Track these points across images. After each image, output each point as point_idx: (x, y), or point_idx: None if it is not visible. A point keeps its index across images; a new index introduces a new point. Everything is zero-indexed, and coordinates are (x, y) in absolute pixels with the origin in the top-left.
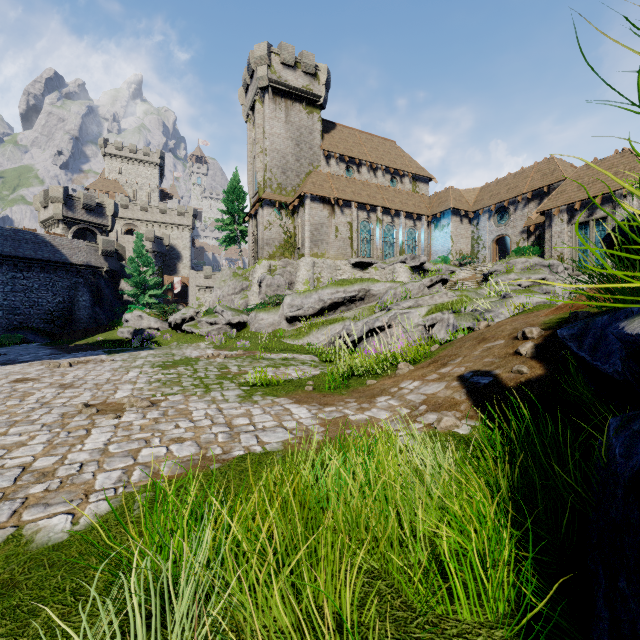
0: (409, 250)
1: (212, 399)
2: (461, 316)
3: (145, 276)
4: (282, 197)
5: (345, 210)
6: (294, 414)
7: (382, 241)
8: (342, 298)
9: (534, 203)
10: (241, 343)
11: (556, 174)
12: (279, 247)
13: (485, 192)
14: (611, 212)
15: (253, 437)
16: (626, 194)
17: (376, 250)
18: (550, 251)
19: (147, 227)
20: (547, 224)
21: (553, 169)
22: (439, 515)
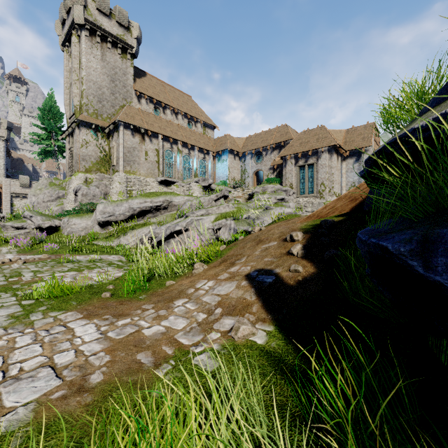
0: (201, 175)
1: None
2: (239, 222)
3: None
4: (98, 121)
5: (153, 140)
6: (76, 337)
7: (182, 166)
8: (149, 207)
9: (276, 151)
10: (48, 246)
11: (288, 135)
12: (95, 163)
13: (249, 141)
14: (316, 161)
15: None
16: (323, 151)
17: (177, 172)
18: (285, 182)
19: None
20: (284, 165)
21: (286, 132)
22: None
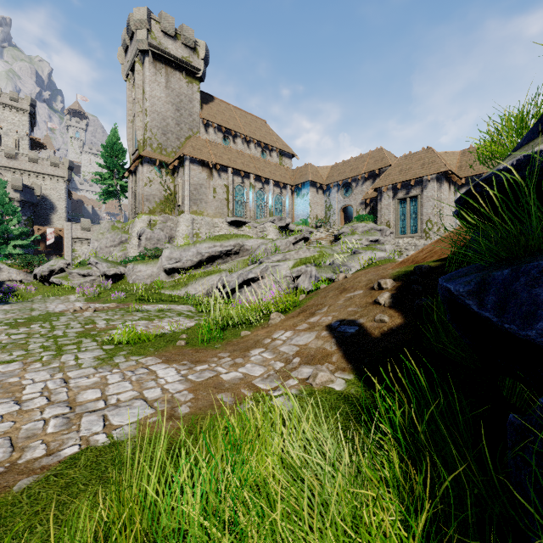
0: (277, 213)
1: (60, 365)
2: (322, 269)
3: (8, 225)
4: (162, 157)
5: (222, 174)
6: (160, 378)
7: (254, 204)
8: (219, 252)
9: (369, 182)
10: (115, 295)
11: (384, 161)
12: (159, 203)
13: (335, 170)
14: (420, 192)
15: (99, 419)
16: (430, 180)
17: (249, 211)
18: (381, 219)
19: (13, 175)
20: (379, 198)
21: (382, 157)
22: (337, 540)
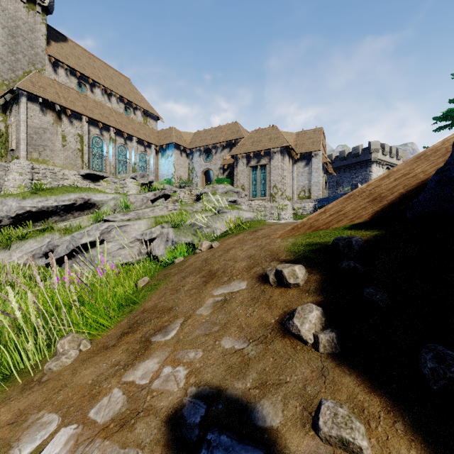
0: (141, 171)
1: None
2: (180, 230)
3: None
4: None
5: (75, 121)
6: None
7: (115, 159)
8: (53, 207)
9: (227, 150)
10: None
11: (239, 133)
12: None
13: (197, 136)
14: (268, 162)
15: None
16: (276, 152)
17: (109, 166)
18: (237, 183)
19: None
20: (235, 164)
21: (237, 130)
22: None
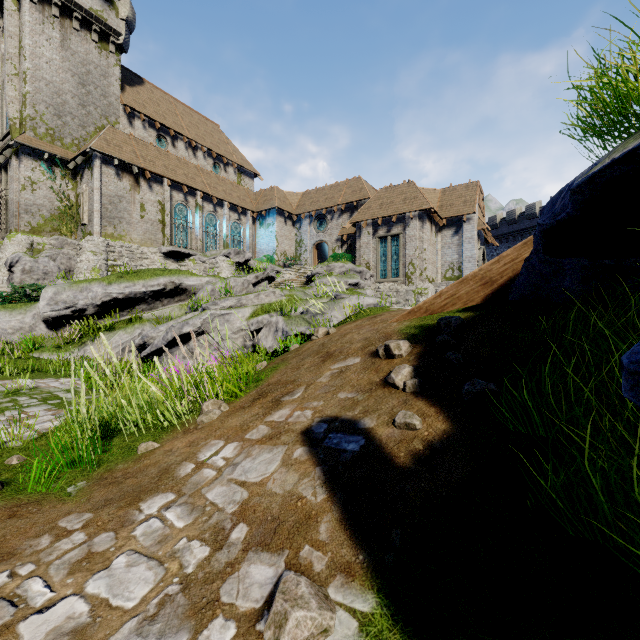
0: (234, 245)
1: None
2: (292, 319)
3: None
4: (55, 149)
5: (155, 186)
6: None
7: (203, 231)
8: (141, 293)
9: (347, 215)
10: None
11: (363, 192)
12: (50, 218)
13: (307, 198)
14: (402, 231)
15: None
16: (412, 217)
17: (195, 240)
18: (360, 259)
19: None
20: (358, 235)
21: (361, 187)
22: None
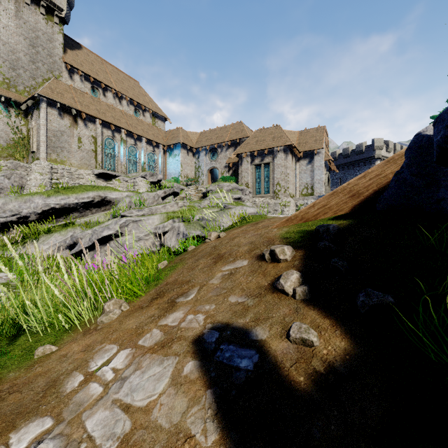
0: (149, 169)
1: None
2: (190, 224)
3: None
4: (10, 94)
5: (89, 124)
6: None
7: (126, 159)
8: (74, 204)
9: (232, 149)
10: None
11: (244, 132)
12: (6, 147)
13: (203, 136)
14: (272, 160)
15: None
16: (279, 150)
17: (120, 165)
18: (241, 180)
19: None
20: (240, 163)
21: (242, 129)
22: None
